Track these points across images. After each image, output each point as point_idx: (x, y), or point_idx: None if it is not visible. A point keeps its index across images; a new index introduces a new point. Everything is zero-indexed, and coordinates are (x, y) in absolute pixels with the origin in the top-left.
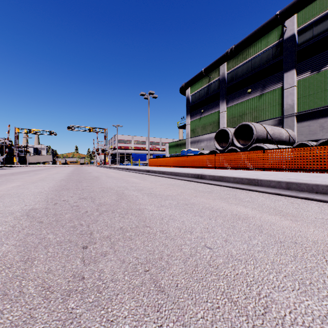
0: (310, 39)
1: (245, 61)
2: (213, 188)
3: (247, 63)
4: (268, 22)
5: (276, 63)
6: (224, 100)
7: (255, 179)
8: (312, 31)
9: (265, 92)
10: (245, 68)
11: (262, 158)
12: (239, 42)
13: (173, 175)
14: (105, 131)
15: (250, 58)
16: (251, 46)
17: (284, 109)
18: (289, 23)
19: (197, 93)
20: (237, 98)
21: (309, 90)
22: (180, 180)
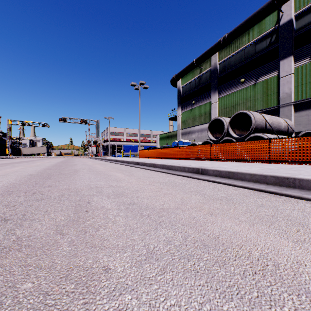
0: (309, 23)
1: (238, 50)
2: (226, 190)
3: (240, 52)
4: (264, 7)
5: (271, 51)
6: (216, 90)
7: (289, 178)
8: None
9: (259, 81)
10: (238, 57)
11: (267, 148)
12: (232, 30)
13: (165, 168)
14: (97, 123)
15: (244, 47)
16: (244, 34)
17: (280, 98)
18: (286, 8)
19: (188, 84)
20: (229, 88)
21: (308, 77)
22: (175, 176)
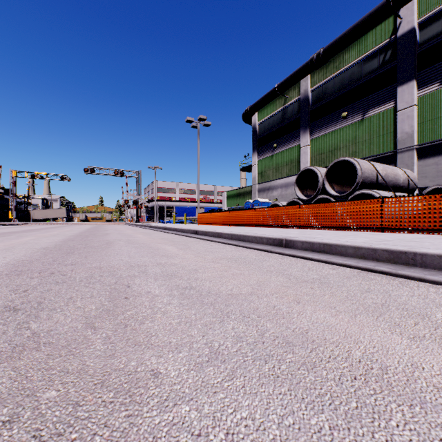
0: (439, 34)
1: (338, 72)
2: (320, 269)
3: (341, 74)
4: (375, 10)
5: (385, 73)
6: (306, 129)
7: (407, 252)
8: (441, 21)
9: (368, 116)
10: (338, 82)
11: (379, 211)
12: (330, 43)
13: (235, 239)
14: (138, 175)
15: (346, 67)
16: (347, 49)
17: (398, 140)
18: (406, 13)
19: (267, 120)
20: (325, 126)
21: (438, 110)
22: (249, 249)
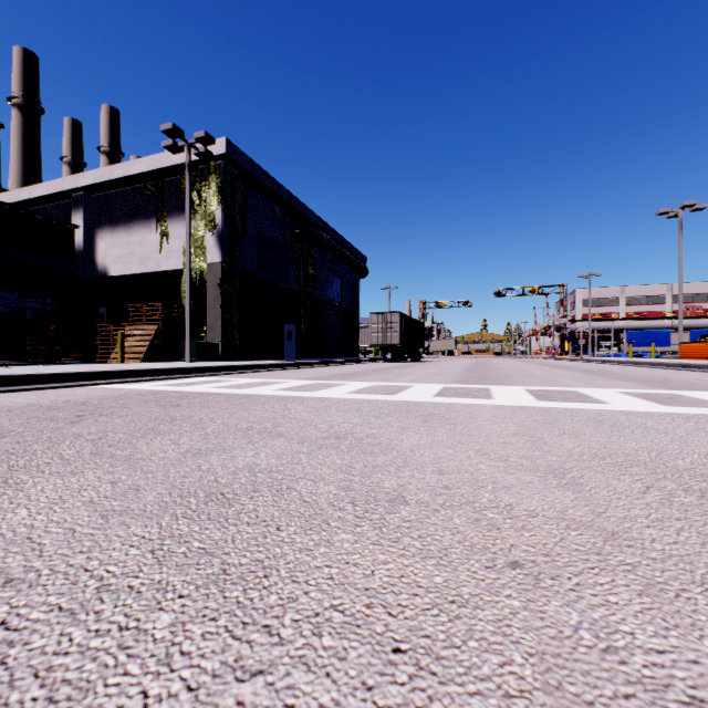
0: None
1: None
2: None
3: None
4: None
5: None
6: None
7: None
8: None
9: None
10: None
11: None
12: None
13: None
14: (562, 290)
15: None
16: None
17: None
18: None
19: None
20: None
21: None
22: None
